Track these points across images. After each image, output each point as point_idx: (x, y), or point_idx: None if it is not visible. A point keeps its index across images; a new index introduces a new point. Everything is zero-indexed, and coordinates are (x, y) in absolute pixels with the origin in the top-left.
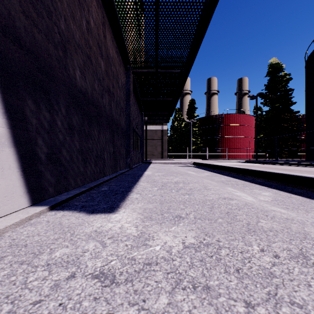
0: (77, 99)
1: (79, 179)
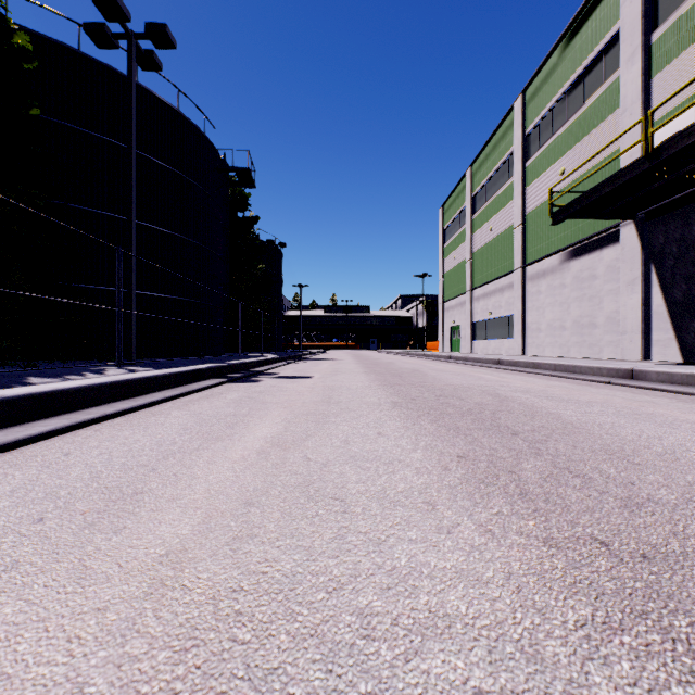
0: None
1: None
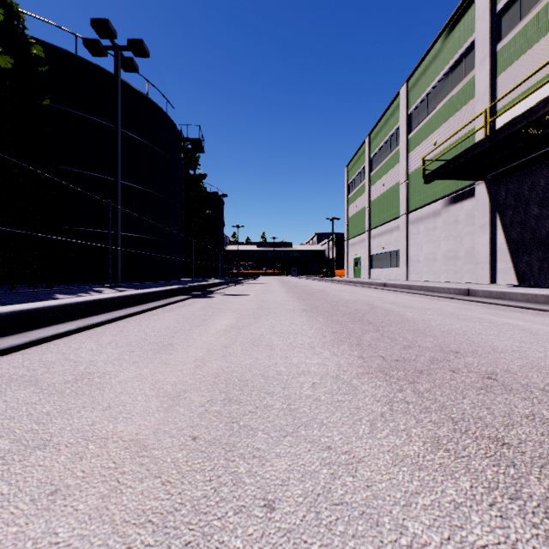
0: (543, 243)
1: (546, 282)
